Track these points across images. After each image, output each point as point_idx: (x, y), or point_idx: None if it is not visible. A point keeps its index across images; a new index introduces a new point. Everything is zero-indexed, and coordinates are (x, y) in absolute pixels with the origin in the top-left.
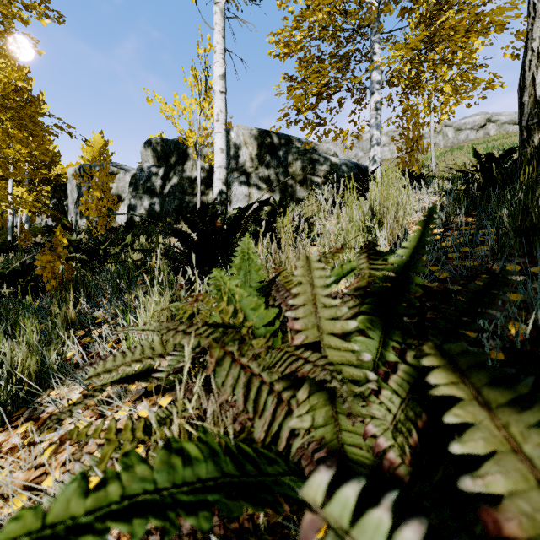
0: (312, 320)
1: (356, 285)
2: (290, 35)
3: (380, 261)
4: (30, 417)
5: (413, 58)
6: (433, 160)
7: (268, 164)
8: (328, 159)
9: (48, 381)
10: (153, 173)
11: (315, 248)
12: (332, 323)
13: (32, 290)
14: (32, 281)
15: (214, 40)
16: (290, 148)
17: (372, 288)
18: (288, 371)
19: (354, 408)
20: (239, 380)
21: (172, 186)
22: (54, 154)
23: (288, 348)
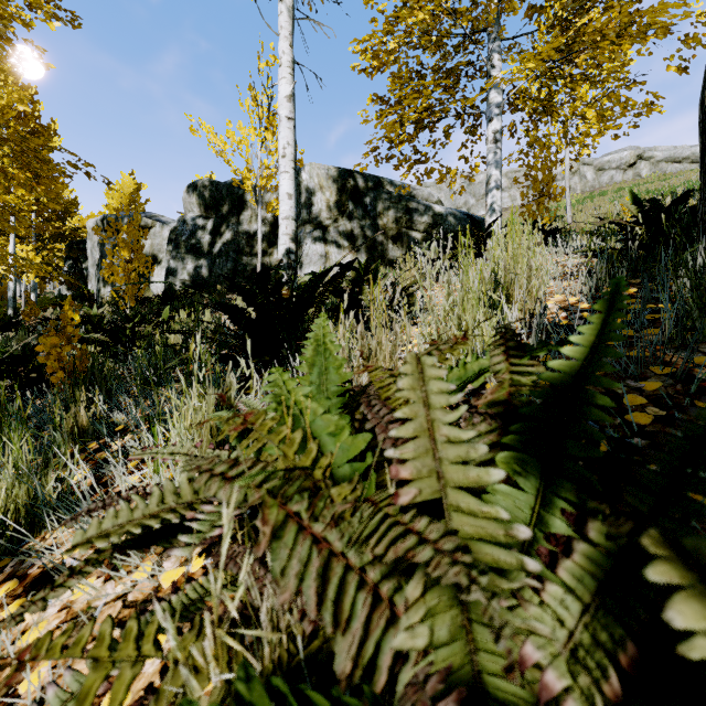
0: (428, 463)
1: (490, 398)
2: (381, 42)
3: (527, 359)
4: (15, 572)
5: (543, 73)
6: (568, 209)
7: (351, 214)
8: (430, 208)
9: (42, 520)
10: (199, 226)
11: (416, 328)
12: (461, 470)
13: (35, 383)
14: (35, 371)
15: (279, 50)
16: (380, 194)
17: (516, 403)
18: (391, 557)
19: (501, 616)
20: (309, 565)
21: (224, 243)
22: (70, 202)
23: (388, 508)
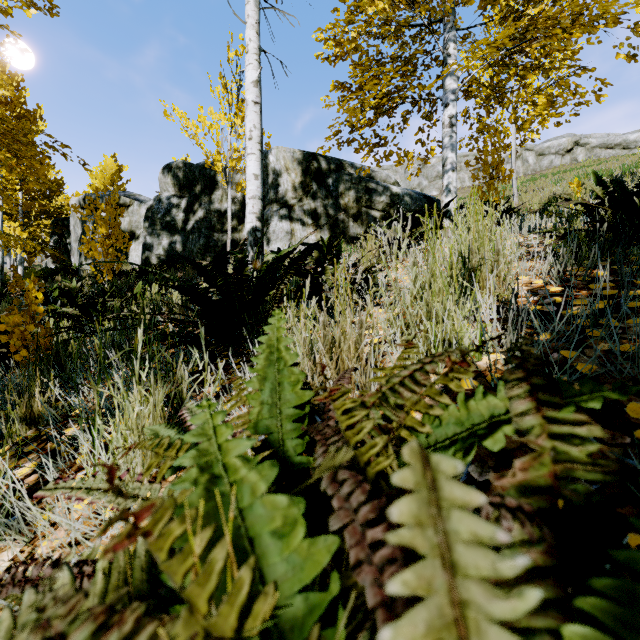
0: None
1: (522, 478)
2: (343, 30)
3: (569, 410)
4: None
5: (496, 62)
6: (515, 190)
7: (315, 194)
8: (388, 189)
9: None
10: (173, 205)
11: (380, 309)
12: None
13: (6, 358)
14: (6, 346)
15: (246, 37)
16: (342, 175)
17: (569, 494)
18: None
19: None
20: None
21: (197, 220)
22: (56, 182)
23: None
